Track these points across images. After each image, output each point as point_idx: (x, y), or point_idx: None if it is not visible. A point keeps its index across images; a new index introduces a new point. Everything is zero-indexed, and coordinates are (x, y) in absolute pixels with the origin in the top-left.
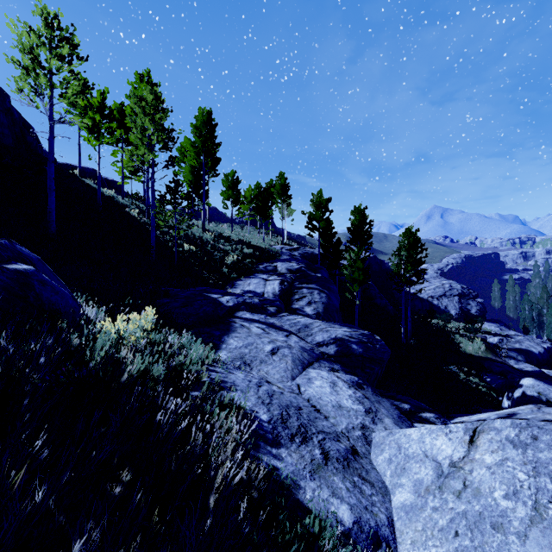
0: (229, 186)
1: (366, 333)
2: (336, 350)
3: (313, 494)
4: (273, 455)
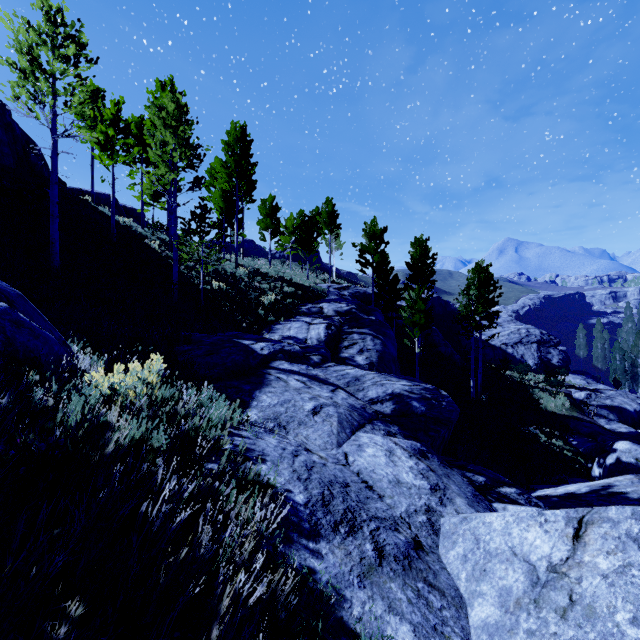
0: (267, 214)
1: (429, 387)
2: (393, 408)
3: (362, 609)
4: (310, 552)
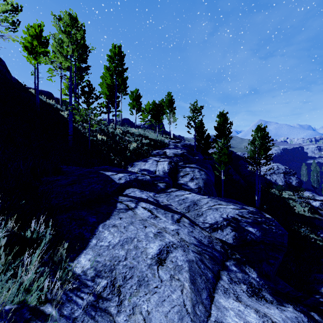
0: (134, 99)
1: (253, 210)
2: (234, 236)
3: None
4: None
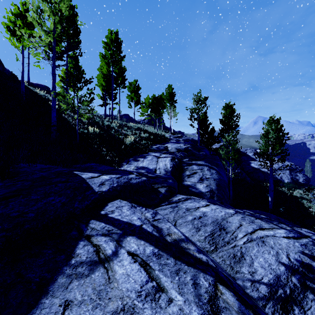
0: (132, 91)
1: None
2: None
3: None
4: None
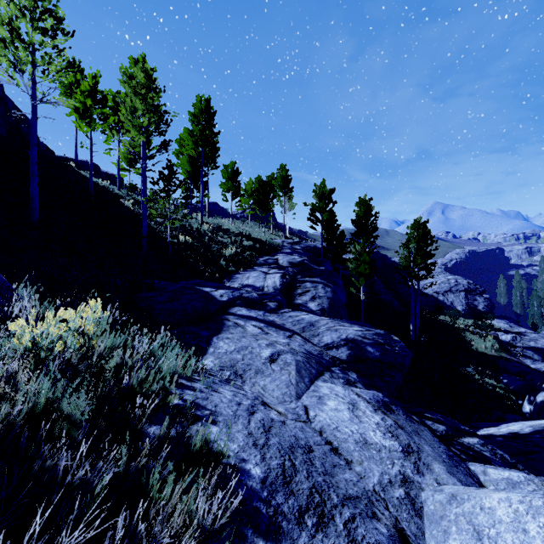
0: (229, 177)
1: (380, 332)
2: (349, 354)
3: None
4: None
